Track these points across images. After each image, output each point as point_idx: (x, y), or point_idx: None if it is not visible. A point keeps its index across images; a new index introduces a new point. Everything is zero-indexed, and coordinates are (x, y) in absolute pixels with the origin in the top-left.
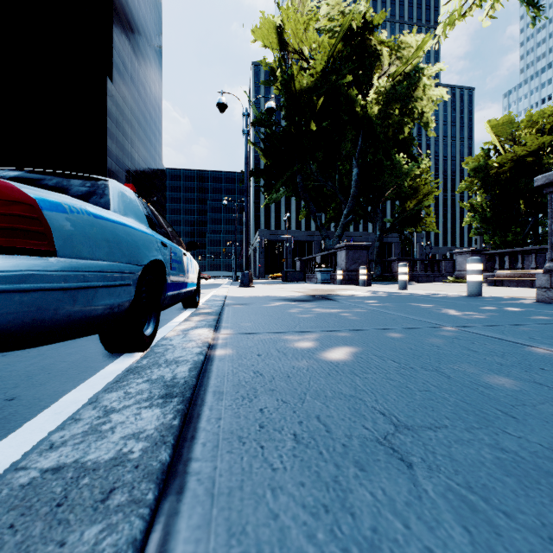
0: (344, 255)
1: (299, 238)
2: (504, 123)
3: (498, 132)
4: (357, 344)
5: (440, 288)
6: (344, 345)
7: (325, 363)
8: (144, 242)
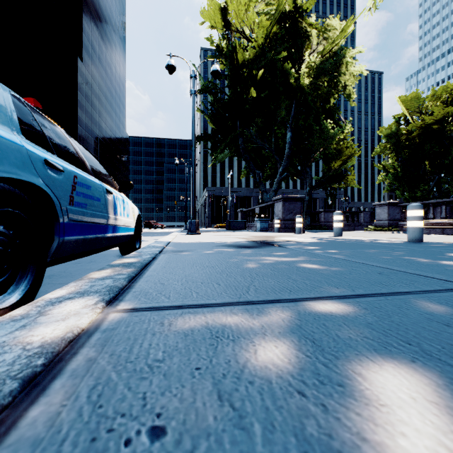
0: (281, 206)
1: (240, 194)
2: (412, 97)
3: (407, 105)
4: (397, 348)
5: (365, 235)
6: (372, 352)
7: None
8: None
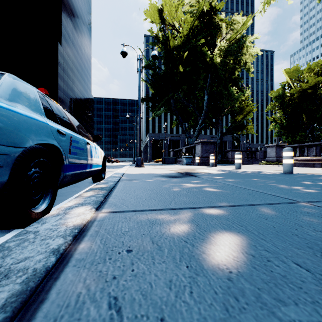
0: (200, 147)
1: (172, 138)
2: (293, 70)
3: (290, 75)
4: (235, 227)
5: (258, 167)
6: (222, 229)
7: (211, 271)
8: (30, 126)
